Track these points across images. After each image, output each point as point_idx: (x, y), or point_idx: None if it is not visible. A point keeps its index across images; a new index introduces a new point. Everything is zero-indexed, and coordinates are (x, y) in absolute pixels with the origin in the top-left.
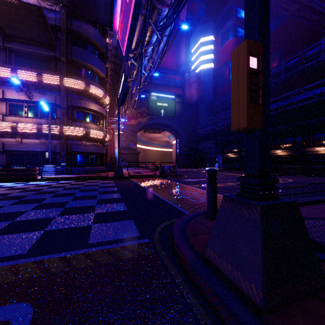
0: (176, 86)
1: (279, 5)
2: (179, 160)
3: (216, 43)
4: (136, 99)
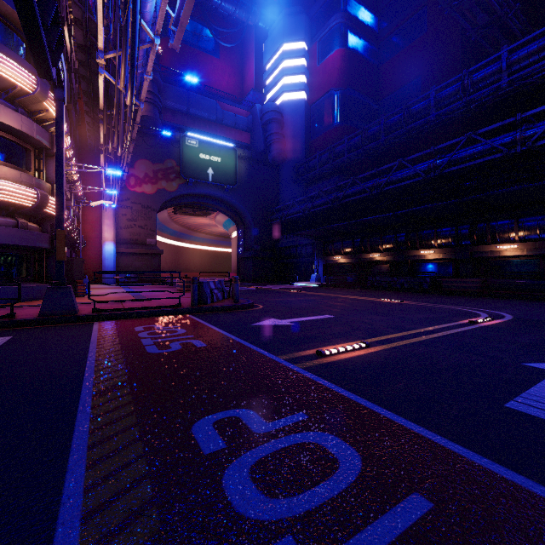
0: (238, 127)
1: (414, 2)
2: (243, 269)
3: (310, 57)
4: (127, 100)
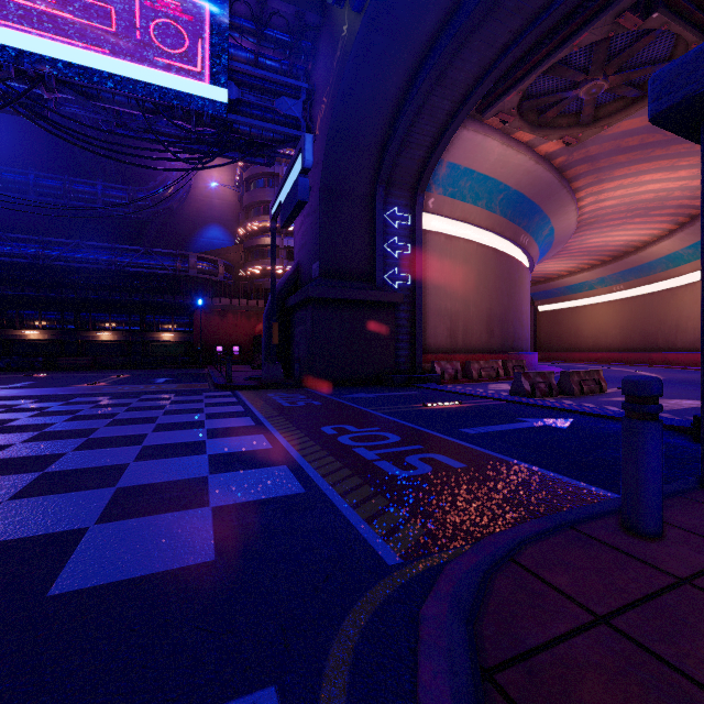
0: None
1: None
2: None
3: None
4: None
